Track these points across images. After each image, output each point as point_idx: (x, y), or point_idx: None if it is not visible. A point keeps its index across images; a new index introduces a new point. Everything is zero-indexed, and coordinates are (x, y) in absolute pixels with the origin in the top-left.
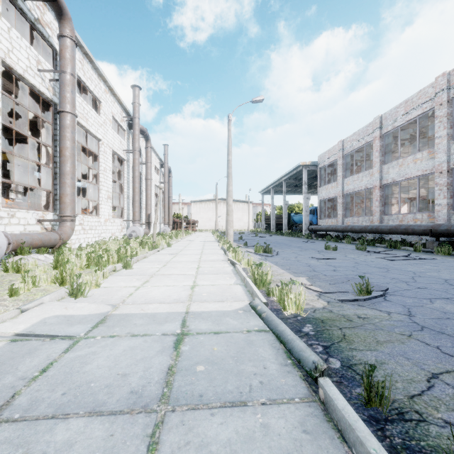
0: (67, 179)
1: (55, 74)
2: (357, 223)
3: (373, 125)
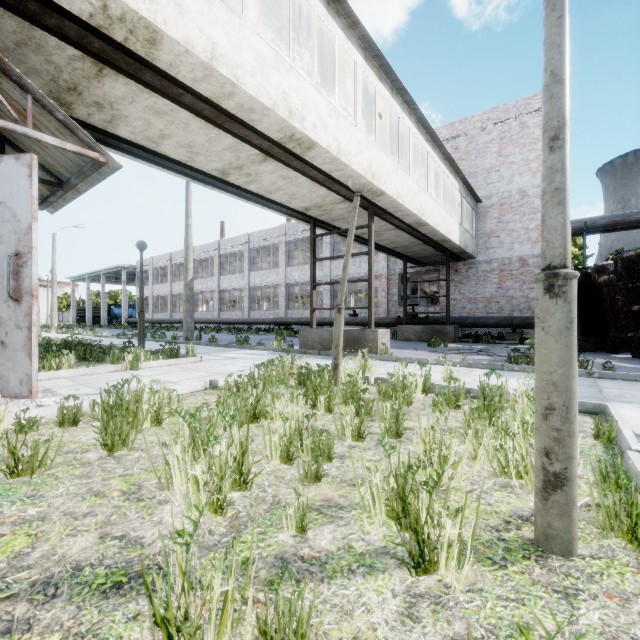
0: None
1: None
2: (161, 317)
3: (168, 257)
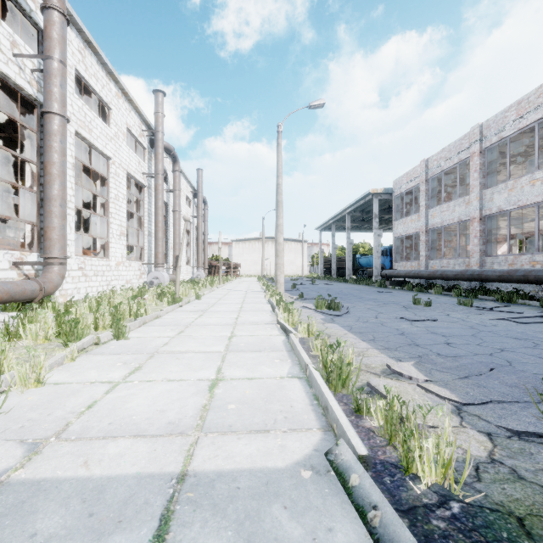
0: (53, 207)
1: (41, 64)
2: (446, 267)
3: (470, 137)
